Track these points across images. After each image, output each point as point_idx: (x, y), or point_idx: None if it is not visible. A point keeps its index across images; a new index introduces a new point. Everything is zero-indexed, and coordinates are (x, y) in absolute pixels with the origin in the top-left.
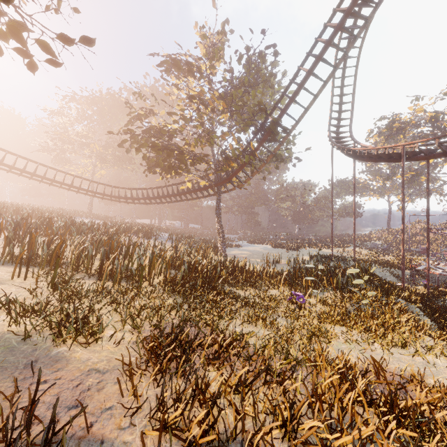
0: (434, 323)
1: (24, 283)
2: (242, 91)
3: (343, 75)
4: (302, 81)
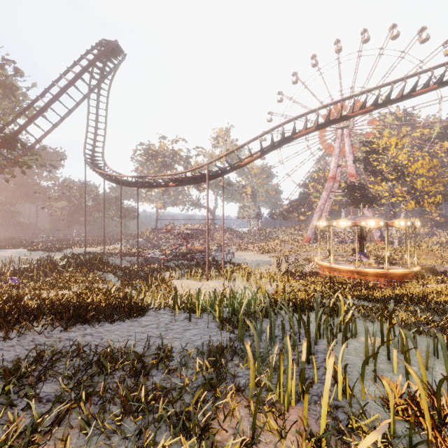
0: (121, 282)
1: None
2: None
3: (97, 106)
4: (40, 110)
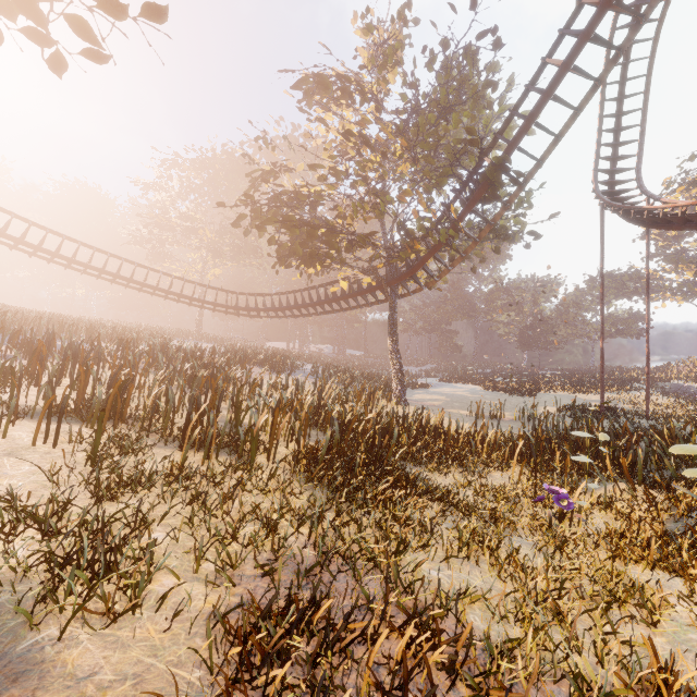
0: None
1: (51, 454)
2: (435, 115)
3: (622, 77)
4: (551, 83)
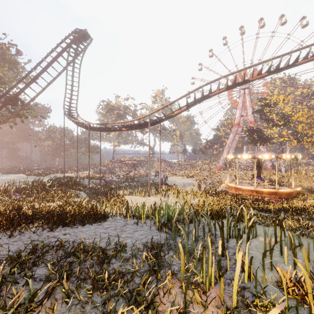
0: (89, 197)
1: None
2: None
3: (73, 75)
4: (34, 78)
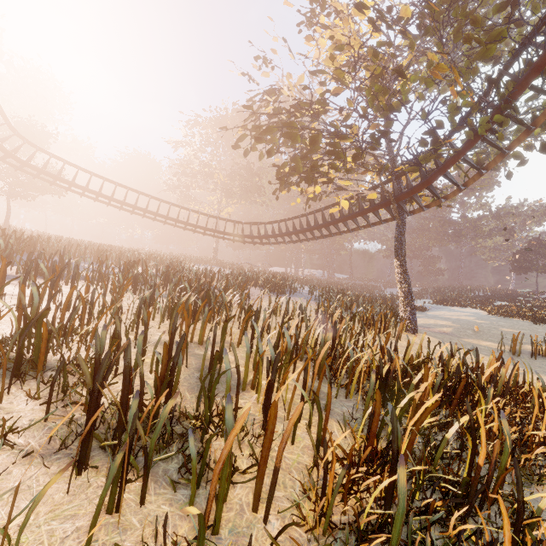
0: None
1: None
2: None
3: None
4: None
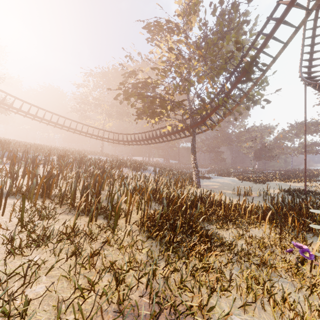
0: None
1: None
2: (216, 37)
3: (316, 17)
4: (283, 14)
